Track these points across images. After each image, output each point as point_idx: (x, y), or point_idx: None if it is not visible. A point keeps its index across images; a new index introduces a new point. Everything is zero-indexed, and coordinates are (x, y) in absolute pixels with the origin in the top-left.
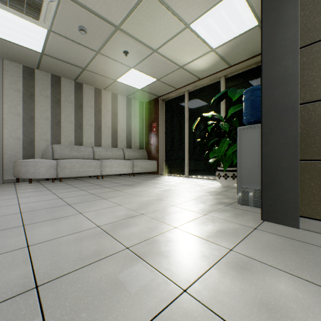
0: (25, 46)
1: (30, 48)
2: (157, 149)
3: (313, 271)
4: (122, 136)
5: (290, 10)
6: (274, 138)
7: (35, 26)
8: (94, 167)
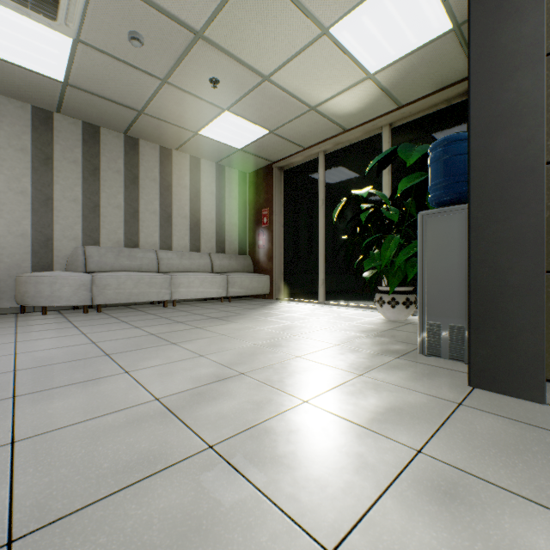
0: (34, 70)
1: (44, 73)
2: (270, 255)
3: None
4: (209, 231)
5: None
6: (495, 229)
7: (50, 33)
8: (158, 287)
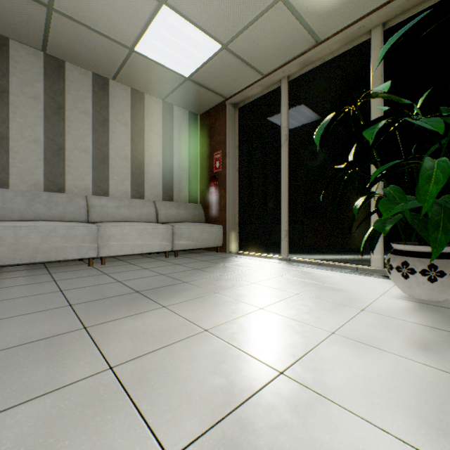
0: None
1: None
2: (223, 203)
3: None
4: (154, 176)
5: None
6: None
7: None
8: (78, 240)
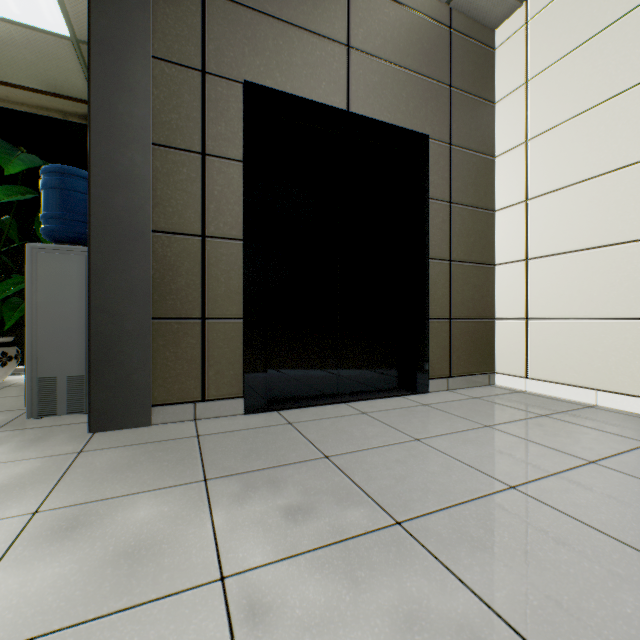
0: None
1: None
2: None
3: (177, 471)
4: None
5: (140, 73)
6: (114, 278)
7: None
8: None
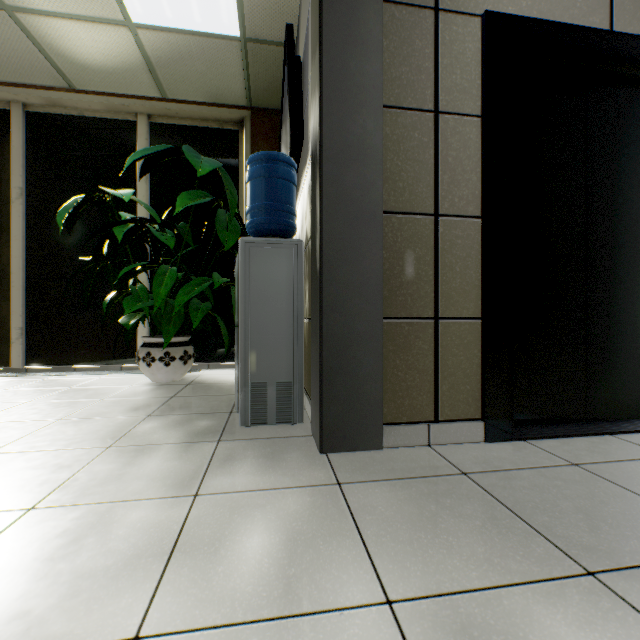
0: None
1: None
2: None
3: (514, 542)
4: None
5: (371, 21)
6: (345, 271)
7: None
8: None
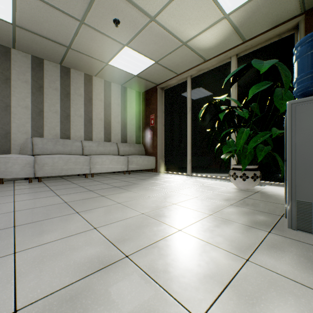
0: None
1: None
2: (156, 144)
3: None
4: (116, 129)
5: None
6: None
7: None
8: (81, 164)
